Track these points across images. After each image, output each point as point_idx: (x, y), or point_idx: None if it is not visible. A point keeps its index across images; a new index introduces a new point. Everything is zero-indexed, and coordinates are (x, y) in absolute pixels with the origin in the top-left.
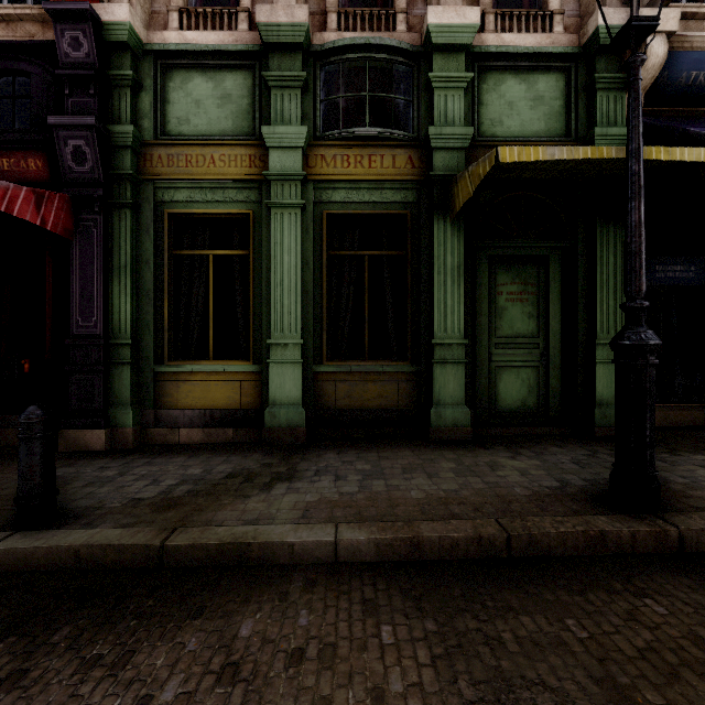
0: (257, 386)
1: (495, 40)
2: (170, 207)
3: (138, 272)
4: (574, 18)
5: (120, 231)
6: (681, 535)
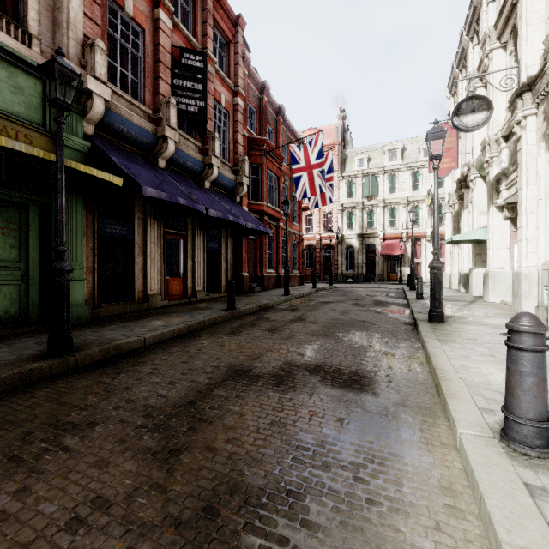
0: None
1: None
2: None
3: None
4: (50, 49)
5: None
6: (77, 360)
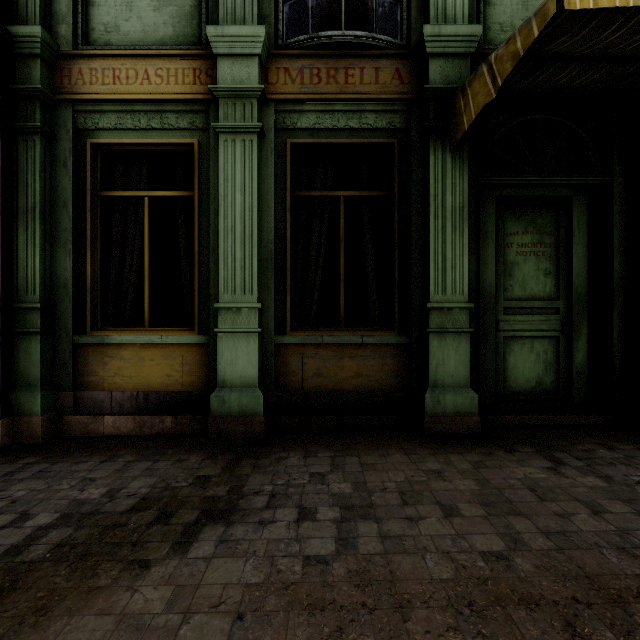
0: (203, 361)
1: None
2: (94, 137)
3: (53, 218)
4: None
5: (27, 164)
6: None
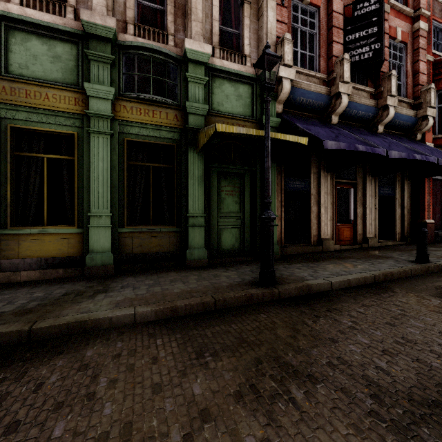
0: (80, 241)
1: (219, 62)
2: (12, 122)
3: None
4: (255, 60)
5: None
6: (279, 292)
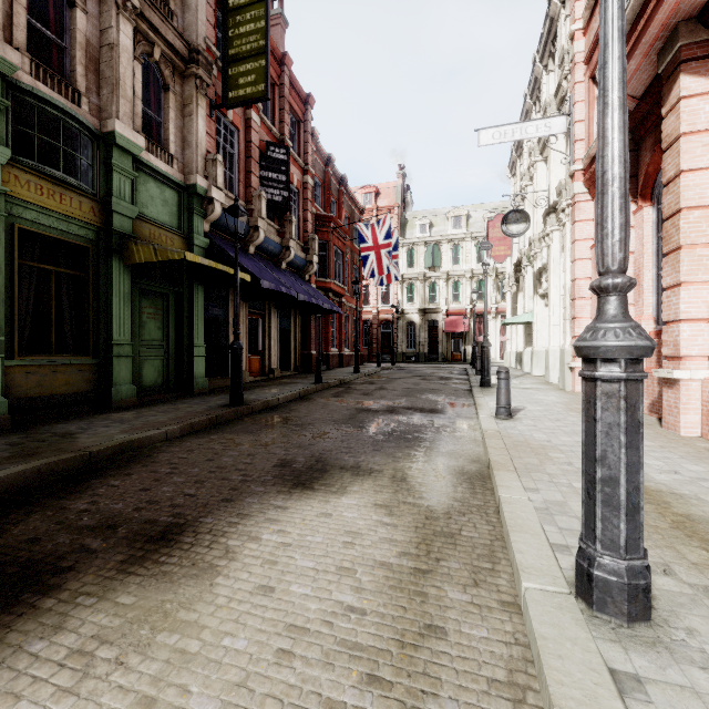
0: None
1: (146, 155)
2: None
3: None
4: (181, 164)
5: None
6: (252, 407)
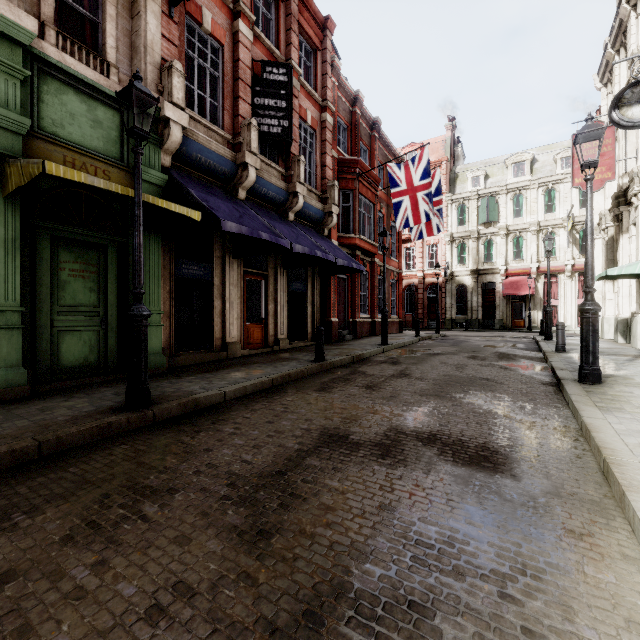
0: None
1: (56, 54)
2: None
3: None
4: (128, 77)
5: None
6: (155, 414)
